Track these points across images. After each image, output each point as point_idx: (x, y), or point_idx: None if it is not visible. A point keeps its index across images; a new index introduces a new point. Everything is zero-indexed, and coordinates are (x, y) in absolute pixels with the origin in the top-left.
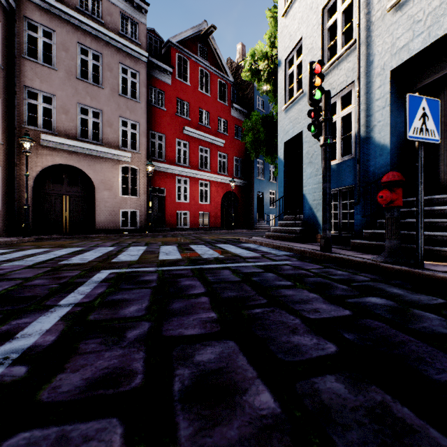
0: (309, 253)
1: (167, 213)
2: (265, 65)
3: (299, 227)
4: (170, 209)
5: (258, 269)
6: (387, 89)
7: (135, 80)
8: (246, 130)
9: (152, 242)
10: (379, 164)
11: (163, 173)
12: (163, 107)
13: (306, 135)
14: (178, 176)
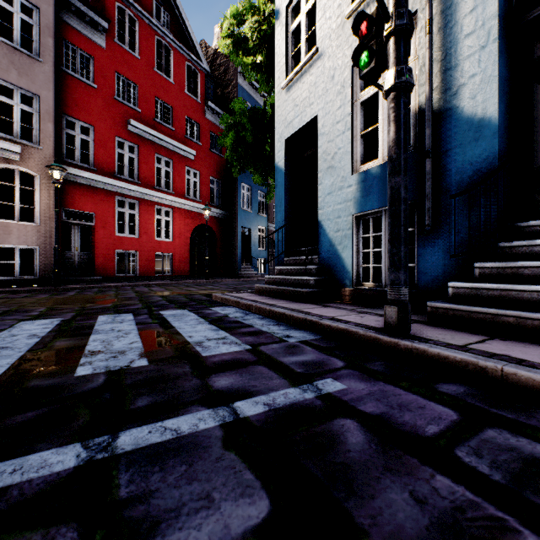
0: (362, 339)
1: (99, 253)
2: (254, 21)
3: (313, 275)
4: (104, 246)
5: (244, 481)
6: (491, 8)
7: (31, 21)
8: (225, 129)
9: (22, 309)
10: (473, 156)
11: (90, 188)
12: (91, 82)
13: (323, 122)
14: (119, 195)
